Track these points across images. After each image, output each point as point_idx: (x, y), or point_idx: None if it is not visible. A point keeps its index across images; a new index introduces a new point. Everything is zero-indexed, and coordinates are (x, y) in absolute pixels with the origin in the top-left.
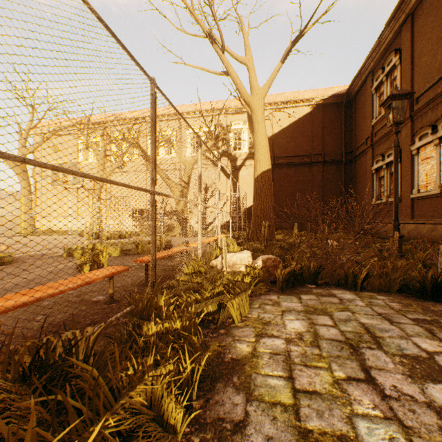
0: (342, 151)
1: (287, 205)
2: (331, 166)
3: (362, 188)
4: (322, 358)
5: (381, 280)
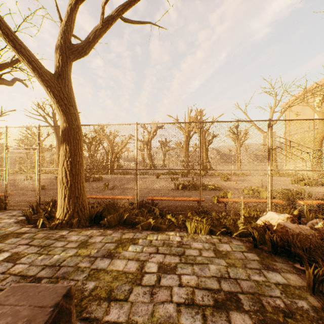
0: None
1: None
2: None
3: None
4: (169, 246)
5: None
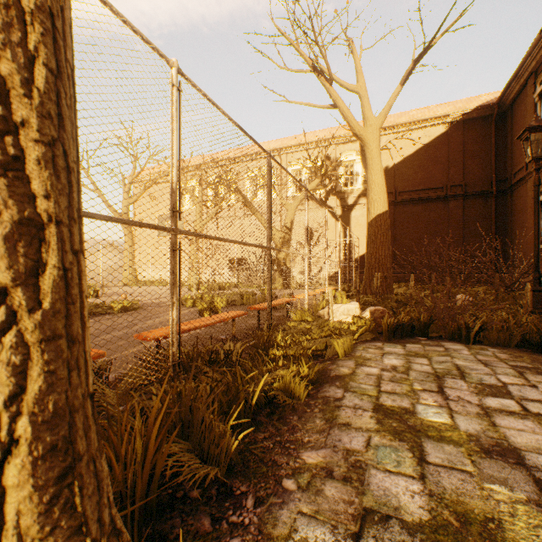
0: (492, 179)
1: (413, 251)
2: (476, 199)
3: (521, 228)
4: (408, 380)
5: (500, 335)
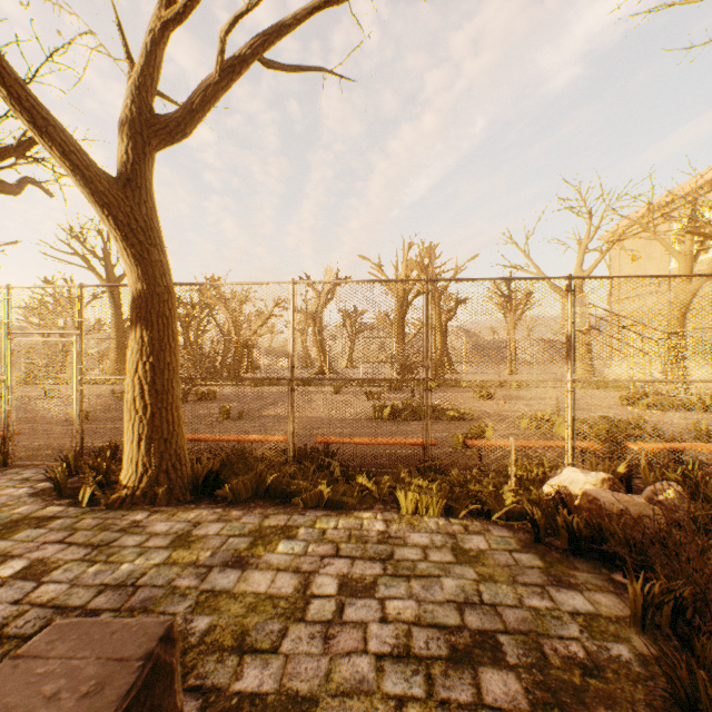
0: None
1: None
2: None
3: None
4: (361, 542)
5: None
